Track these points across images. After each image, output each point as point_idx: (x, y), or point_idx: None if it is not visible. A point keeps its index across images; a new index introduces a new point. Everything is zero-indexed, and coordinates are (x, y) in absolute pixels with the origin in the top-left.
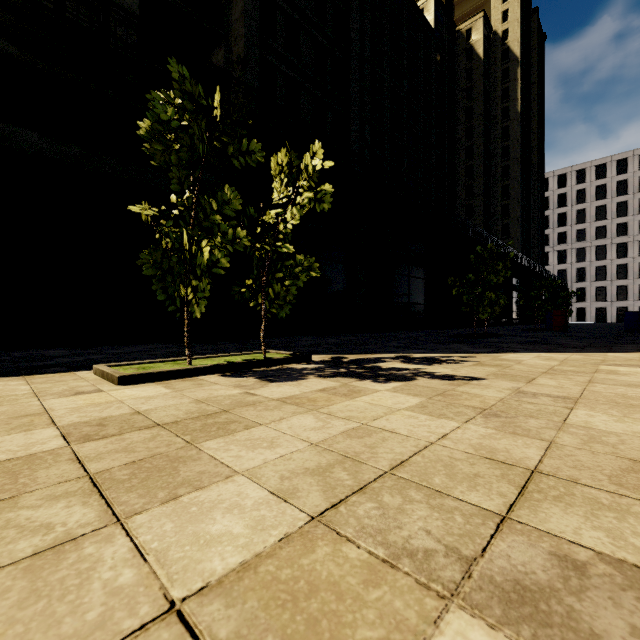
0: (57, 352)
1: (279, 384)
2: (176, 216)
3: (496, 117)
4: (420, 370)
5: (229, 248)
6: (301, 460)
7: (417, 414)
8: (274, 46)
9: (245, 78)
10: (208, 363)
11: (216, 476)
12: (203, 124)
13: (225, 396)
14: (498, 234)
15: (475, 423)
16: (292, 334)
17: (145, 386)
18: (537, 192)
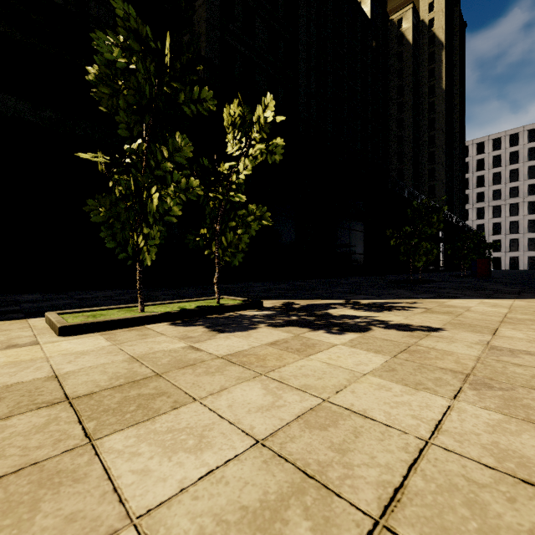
0: (30, 297)
1: (227, 335)
2: (128, 164)
3: (423, 94)
4: (372, 318)
5: (182, 197)
6: (237, 483)
7: (388, 382)
8: (232, 29)
9: (207, 56)
10: (161, 310)
11: (90, 531)
12: (152, 68)
13: (165, 352)
14: (425, 194)
15: (467, 400)
16: (248, 280)
17: (86, 337)
18: (459, 158)
